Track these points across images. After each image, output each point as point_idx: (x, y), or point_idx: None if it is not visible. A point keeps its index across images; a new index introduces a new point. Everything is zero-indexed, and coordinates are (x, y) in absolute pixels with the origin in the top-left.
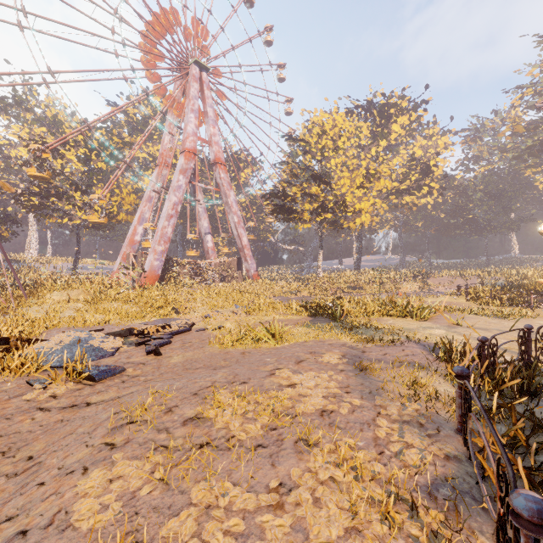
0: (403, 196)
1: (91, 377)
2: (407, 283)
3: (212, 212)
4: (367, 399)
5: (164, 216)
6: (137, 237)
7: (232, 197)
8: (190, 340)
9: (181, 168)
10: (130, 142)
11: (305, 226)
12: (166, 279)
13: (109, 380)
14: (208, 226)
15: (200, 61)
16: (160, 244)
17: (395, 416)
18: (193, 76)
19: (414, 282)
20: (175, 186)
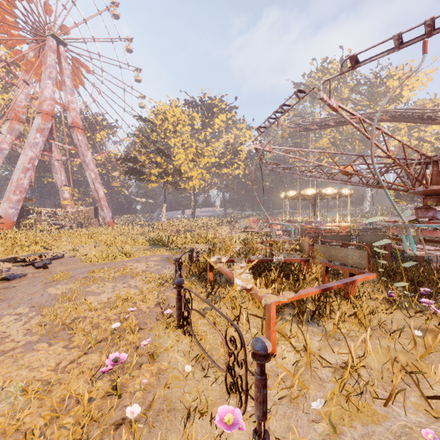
0: (222, 168)
1: (5, 279)
2: (223, 227)
3: (67, 166)
4: (165, 267)
5: (19, 169)
6: None
7: (90, 157)
8: (66, 262)
9: (38, 127)
10: None
11: (153, 185)
12: (21, 226)
13: (19, 279)
14: (64, 179)
15: (58, 36)
16: (16, 194)
17: (172, 268)
18: (51, 47)
19: (227, 226)
20: (31, 142)
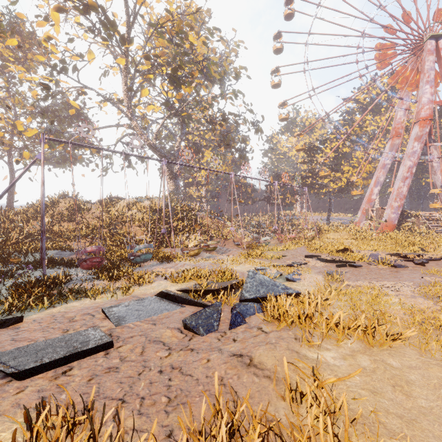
0: None
1: (394, 266)
2: None
3: None
4: None
5: (399, 179)
6: (372, 196)
7: None
8: (441, 264)
9: (415, 136)
10: (365, 127)
11: None
12: (400, 228)
13: (402, 269)
14: None
15: (436, 33)
16: (396, 201)
17: None
18: (428, 51)
19: None
20: (409, 153)
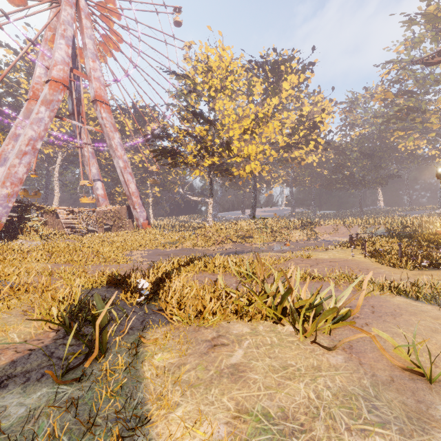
0: (293, 150)
1: None
2: (296, 232)
3: None
4: None
5: (14, 153)
6: None
7: (117, 139)
8: None
9: (43, 98)
10: None
11: (196, 174)
12: (24, 229)
13: None
14: (97, 172)
15: None
16: (5, 186)
17: None
18: None
19: (302, 230)
20: (33, 118)
